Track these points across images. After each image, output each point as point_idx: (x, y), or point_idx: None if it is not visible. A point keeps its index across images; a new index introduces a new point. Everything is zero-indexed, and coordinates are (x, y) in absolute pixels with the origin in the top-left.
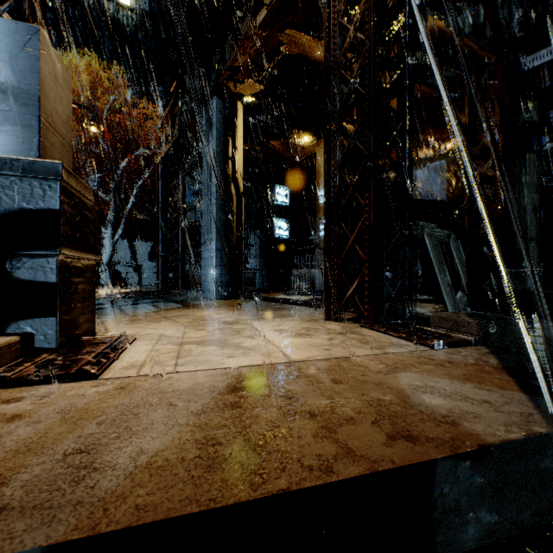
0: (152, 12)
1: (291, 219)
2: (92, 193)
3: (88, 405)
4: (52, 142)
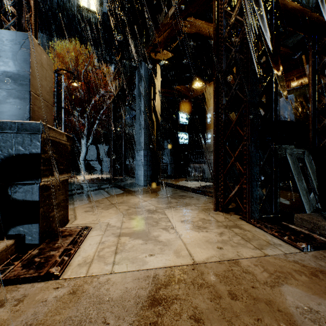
0: (108, 13)
1: (189, 132)
2: (65, 136)
3: (46, 317)
4: (39, 106)
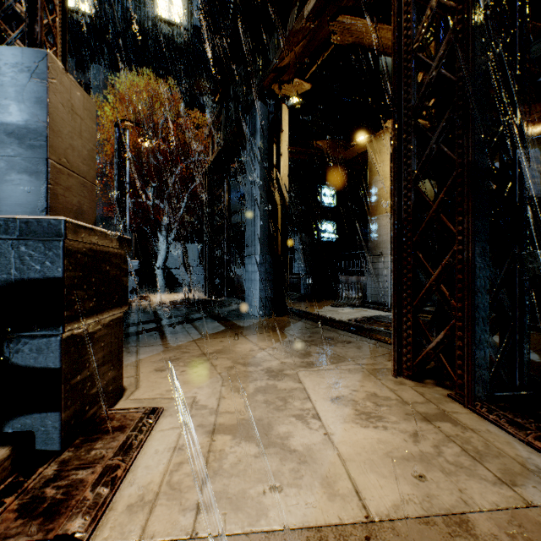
0: (202, 27)
1: (338, 220)
2: (115, 239)
3: None
4: (66, 185)
